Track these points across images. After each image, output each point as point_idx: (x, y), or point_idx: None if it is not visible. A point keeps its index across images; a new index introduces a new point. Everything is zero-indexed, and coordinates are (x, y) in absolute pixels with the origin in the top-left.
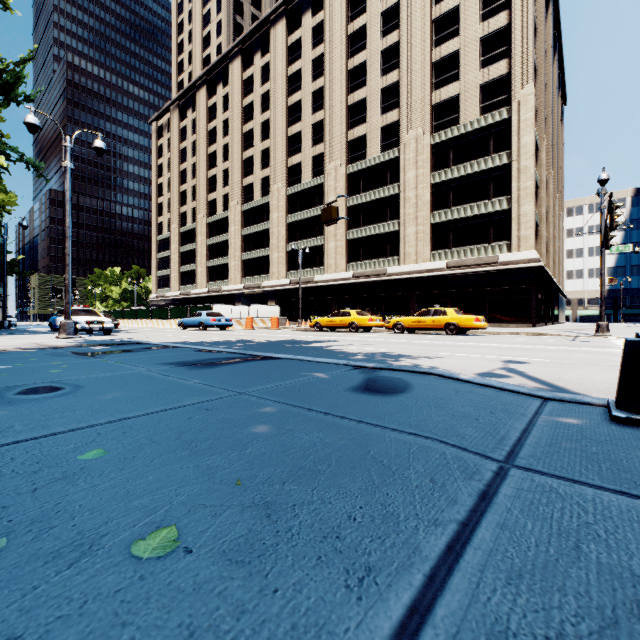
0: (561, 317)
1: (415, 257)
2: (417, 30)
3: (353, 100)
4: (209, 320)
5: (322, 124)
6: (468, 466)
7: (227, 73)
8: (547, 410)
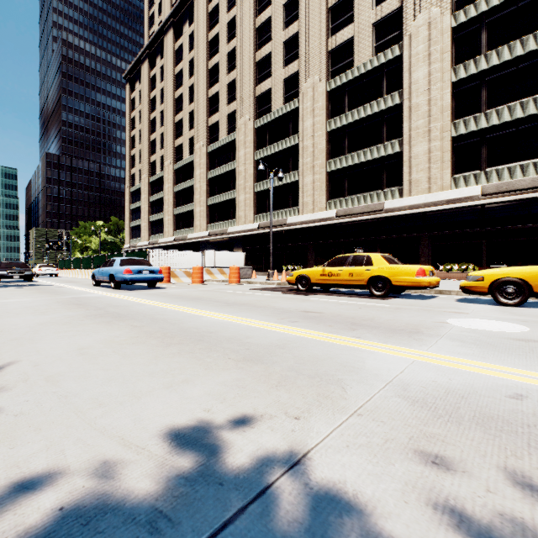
0: None
1: (427, 185)
2: None
3: None
4: (120, 272)
5: (296, 38)
6: None
7: (193, 10)
8: None
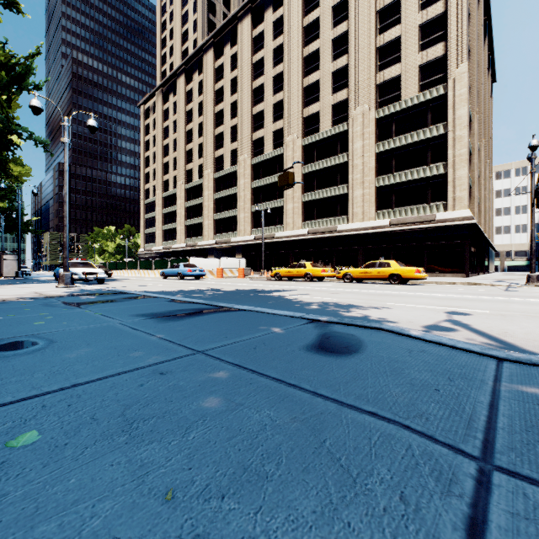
0: (491, 267)
1: (362, 216)
2: (363, 20)
3: (308, 82)
4: (186, 271)
5: (281, 103)
6: (442, 469)
7: (202, 63)
8: (506, 375)
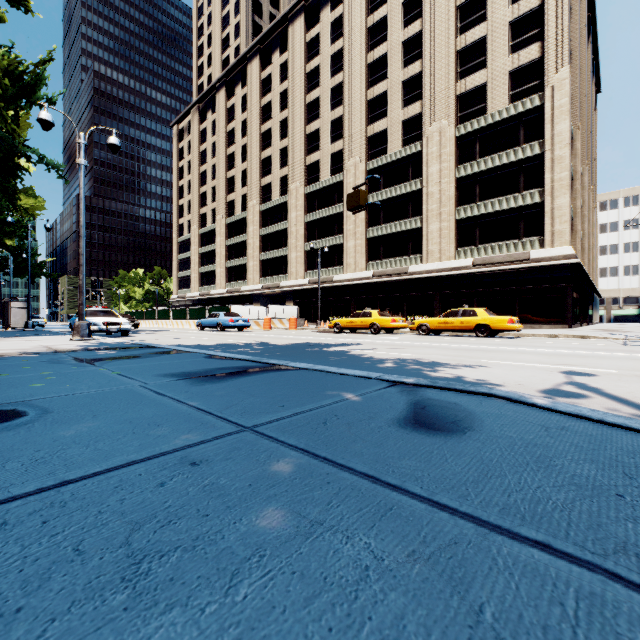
0: (595, 317)
1: (439, 255)
2: (441, 18)
3: (373, 94)
4: (227, 321)
5: (341, 120)
6: None
7: (246, 73)
8: None
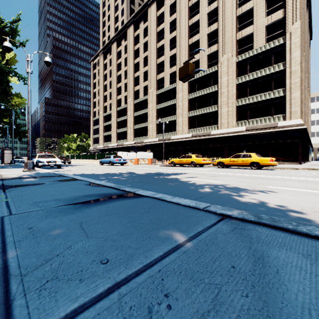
0: (310, 158)
1: (227, 125)
2: None
3: (192, 41)
4: (114, 160)
5: (175, 56)
6: None
7: (126, 34)
8: None
